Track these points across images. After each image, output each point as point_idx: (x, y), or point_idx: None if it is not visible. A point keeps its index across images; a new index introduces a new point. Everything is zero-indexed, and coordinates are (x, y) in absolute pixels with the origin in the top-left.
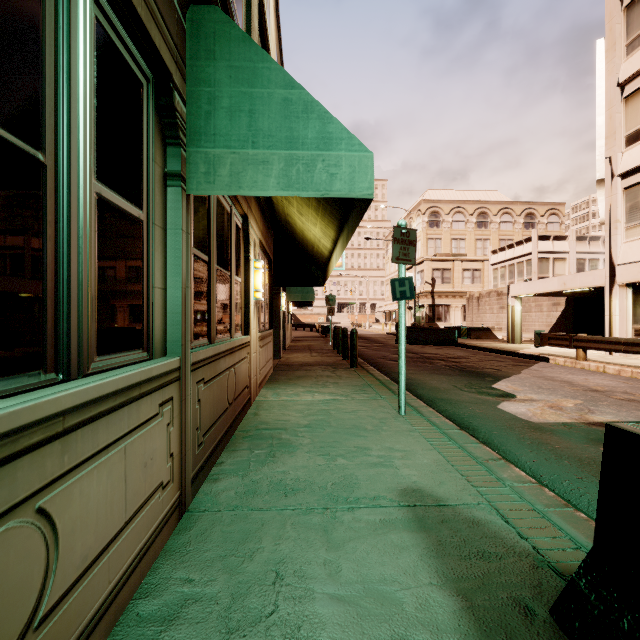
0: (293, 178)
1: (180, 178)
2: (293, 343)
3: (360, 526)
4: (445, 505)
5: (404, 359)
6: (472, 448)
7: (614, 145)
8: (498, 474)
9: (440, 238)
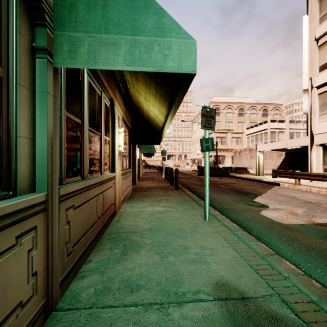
0: (136, 57)
1: (46, 52)
2: (143, 176)
3: (187, 324)
4: (248, 298)
5: (208, 187)
6: (254, 245)
7: (313, 71)
8: (277, 267)
9: (220, 121)
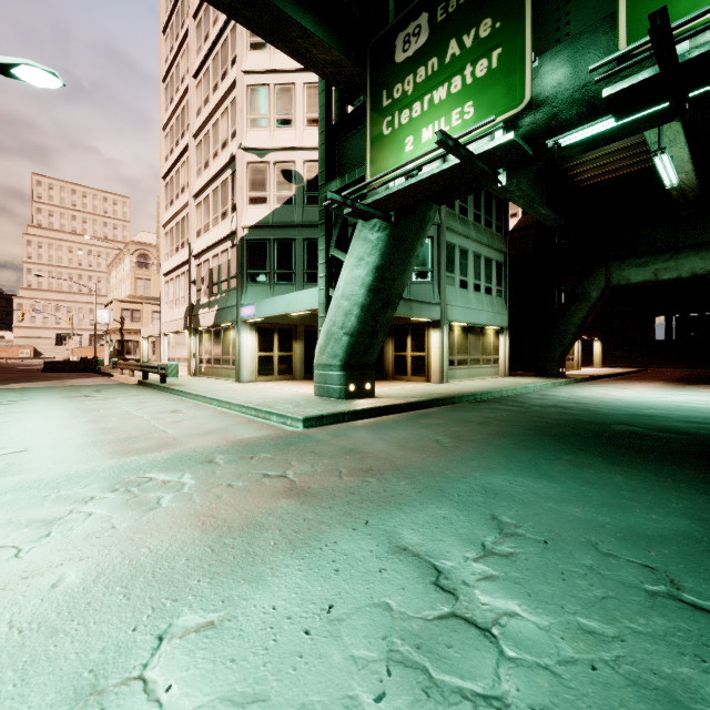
0: None
1: None
2: None
3: None
4: None
5: None
6: None
7: (161, 258)
8: None
9: (150, 279)
